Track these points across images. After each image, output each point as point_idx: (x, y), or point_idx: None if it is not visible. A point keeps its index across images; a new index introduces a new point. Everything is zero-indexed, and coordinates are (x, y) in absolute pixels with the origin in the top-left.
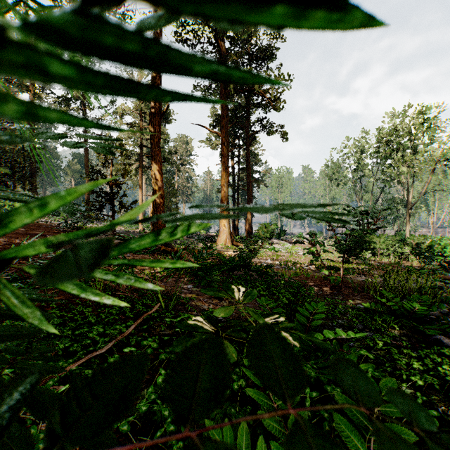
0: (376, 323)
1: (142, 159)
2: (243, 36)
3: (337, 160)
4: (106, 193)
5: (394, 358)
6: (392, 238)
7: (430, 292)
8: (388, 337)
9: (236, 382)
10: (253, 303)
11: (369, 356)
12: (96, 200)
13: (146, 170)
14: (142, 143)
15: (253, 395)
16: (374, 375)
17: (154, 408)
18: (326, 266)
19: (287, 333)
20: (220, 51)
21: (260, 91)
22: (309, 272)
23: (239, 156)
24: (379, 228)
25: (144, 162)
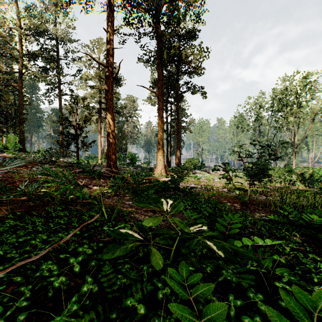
0: (280, 232)
1: (100, 112)
2: (174, 20)
3: (242, 113)
4: (72, 134)
5: (300, 262)
6: (283, 169)
7: (319, 207)
8: (292, 243)
9: (161, 290)
10: (180, 215)
11: (281, 260)
12: (64, 139)
13: (104, 120)
14: (100, 100)
15: (176, 311)
16: (289, 279)
17: (73, 321)
18: (237, 188)
19: (211, 241)
20: (157, 32)
21: (186, 61)
22: (223, 193)
23: (171, 110)
24: (278, 158)
25: (103, 115)
